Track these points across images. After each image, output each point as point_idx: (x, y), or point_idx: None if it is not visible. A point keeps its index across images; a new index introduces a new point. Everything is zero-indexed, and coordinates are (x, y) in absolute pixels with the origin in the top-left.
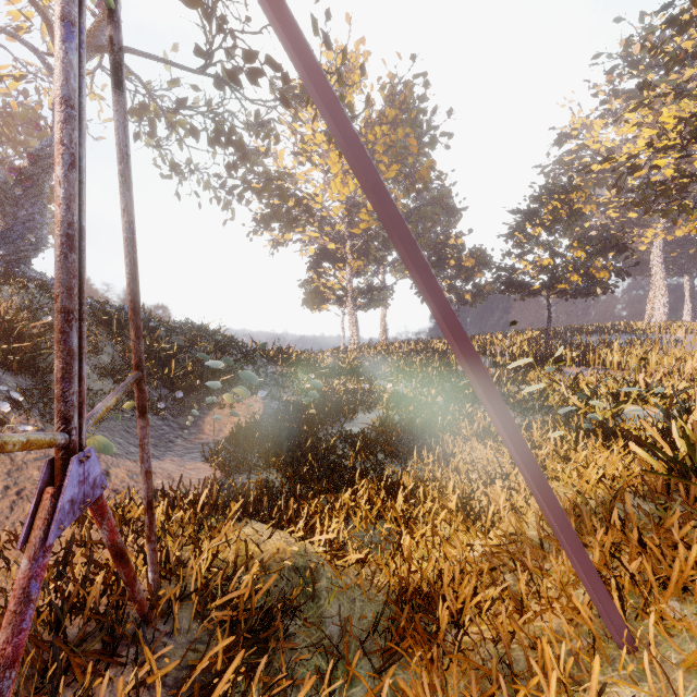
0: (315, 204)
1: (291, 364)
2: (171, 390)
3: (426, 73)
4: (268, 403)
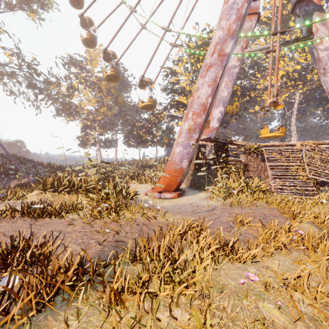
0: (77, 109)
1: (54, 168)
2: (1, 175)
3: (122, 63)
4: (33, 178)
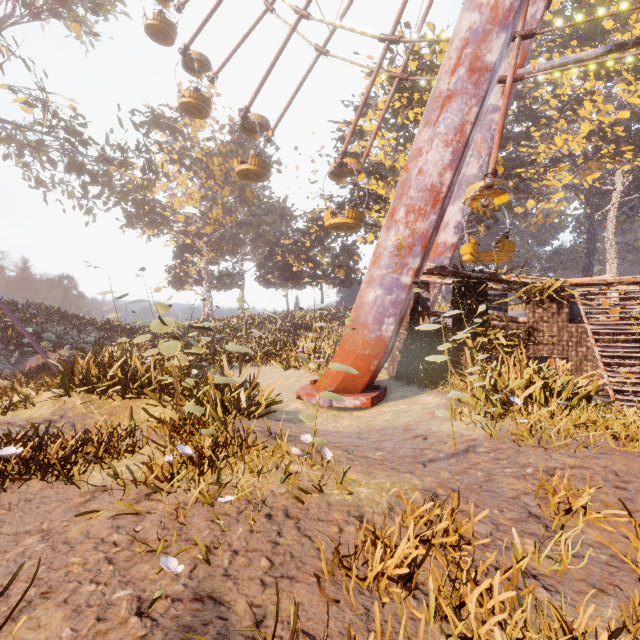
0: (164, 212)
1: (117, 331)
2: (8, 345)
3: None
4: (72, 352)
